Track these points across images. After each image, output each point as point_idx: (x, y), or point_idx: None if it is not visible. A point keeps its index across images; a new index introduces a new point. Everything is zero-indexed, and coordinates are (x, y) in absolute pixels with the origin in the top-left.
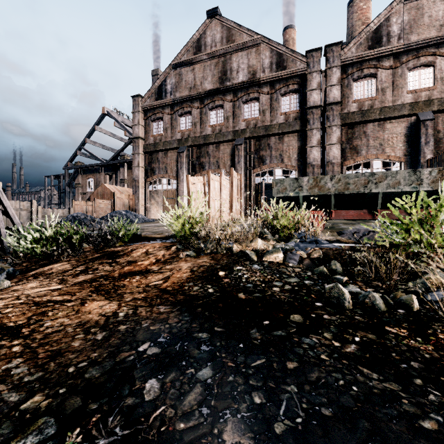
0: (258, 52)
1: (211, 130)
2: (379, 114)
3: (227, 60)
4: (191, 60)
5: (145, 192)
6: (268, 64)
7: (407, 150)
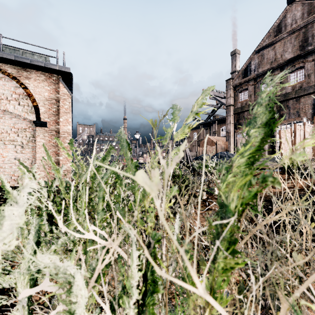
0: None
1: (290, 88)
2: None
3: (308, 29)
4: (271, 42)
5: (234, 139)
6: None
7: None
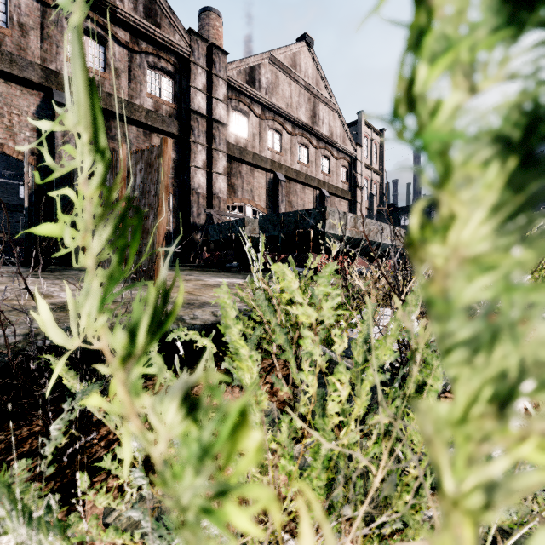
0: None
1: None
2: (253, 159)
3: None
4: None
5: None
6: None
7: (268, 203)
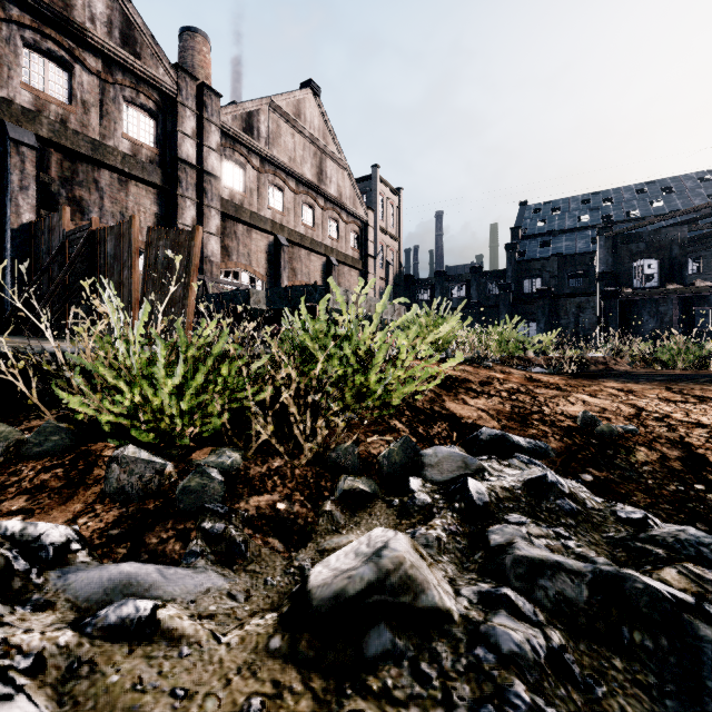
0: None
1: None
2: (250, 218)
3: None
4: None
5: None
6: (103, 16)
7: (268, 270)
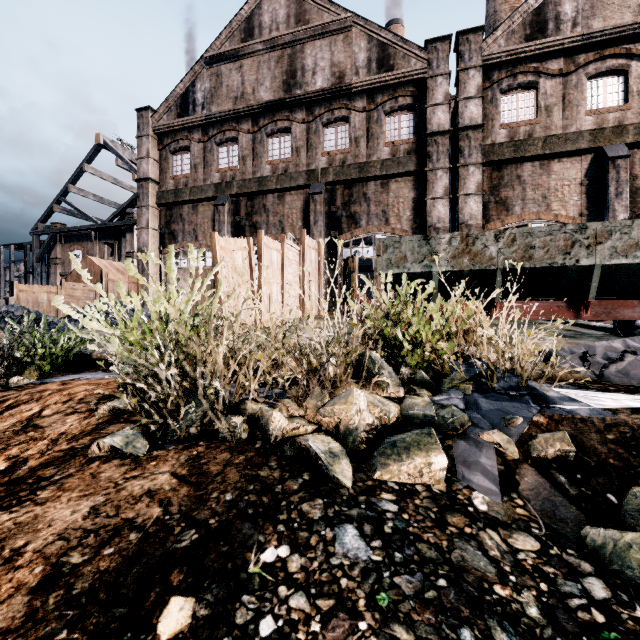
0: (348, 41)
1: (270, 169)
2: (543, 148)
3: (296, 52)
4: (236, 51)
5: (160, 271)
6: (363, 62)
7: (586, 206)
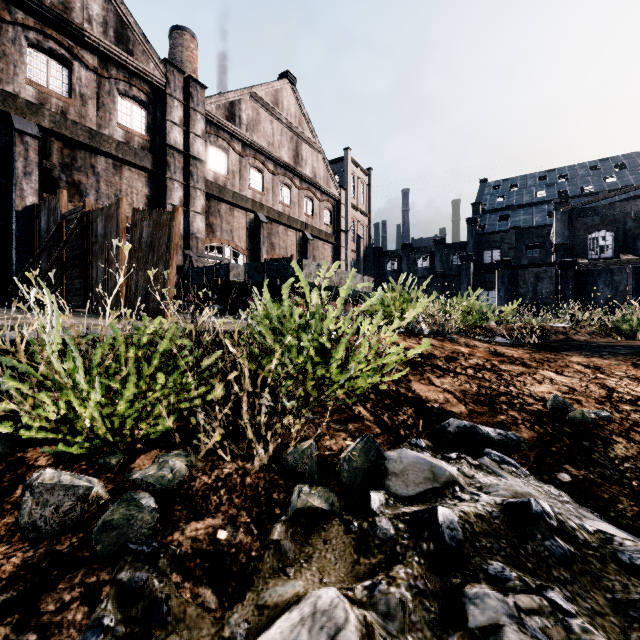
0: None
1: None
2: (233, 198)
3: None
4: None
5: None
6: (99, 17)
7: (249, 244)
